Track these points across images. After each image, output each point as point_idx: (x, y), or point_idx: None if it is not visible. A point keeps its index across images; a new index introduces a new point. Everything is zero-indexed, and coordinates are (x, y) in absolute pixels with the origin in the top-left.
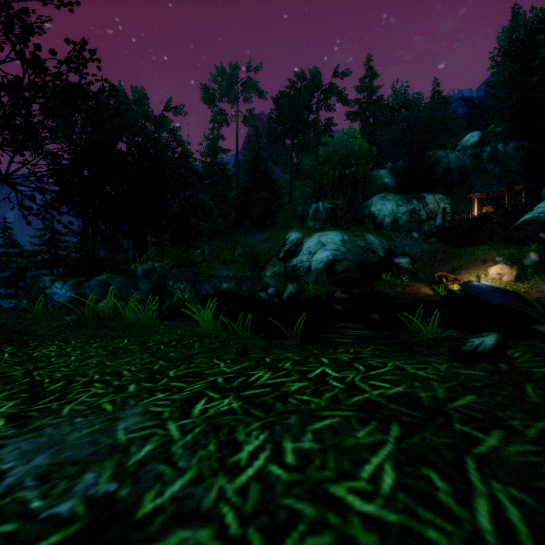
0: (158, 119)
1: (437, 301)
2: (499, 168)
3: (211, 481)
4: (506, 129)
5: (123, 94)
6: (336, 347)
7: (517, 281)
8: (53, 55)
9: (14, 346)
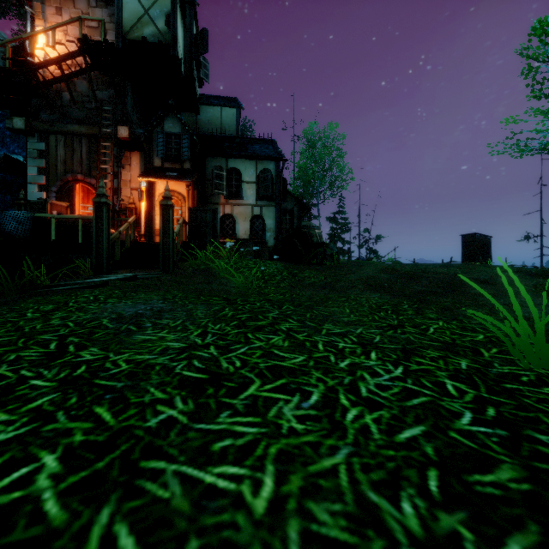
0: None
1: None
2: None
3: (155, 297)
4: None
5: None
6: (12, 303)
7: None
8: None
9: None
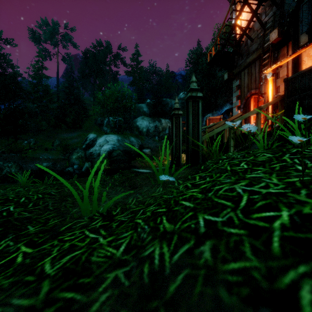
0: None
1: None
2: None
3: (9, 192)
4: None
5: None
6: None
7: None
8: None
9: None
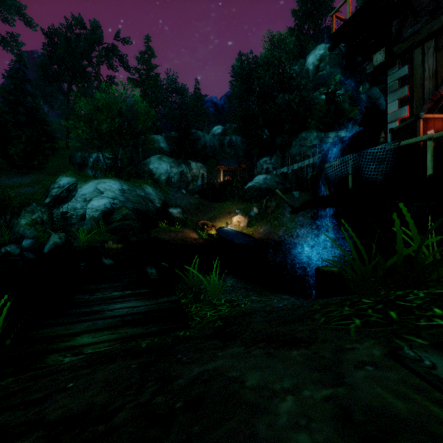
0: None
1: (201, 244)
2: (233, 152)
3: None
4: (238, 127)
5: None
6: None
7: (248, 226)
8: None
9: None
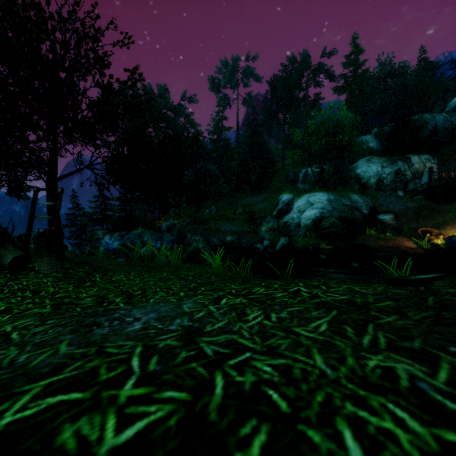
0: (177, 108)
1: (420, 254)
2: None
3: (235, 324)
4: None
5: (151, 91)
6: (312, 279)
7: None
8: (118, 82)
9: (99, 274)
